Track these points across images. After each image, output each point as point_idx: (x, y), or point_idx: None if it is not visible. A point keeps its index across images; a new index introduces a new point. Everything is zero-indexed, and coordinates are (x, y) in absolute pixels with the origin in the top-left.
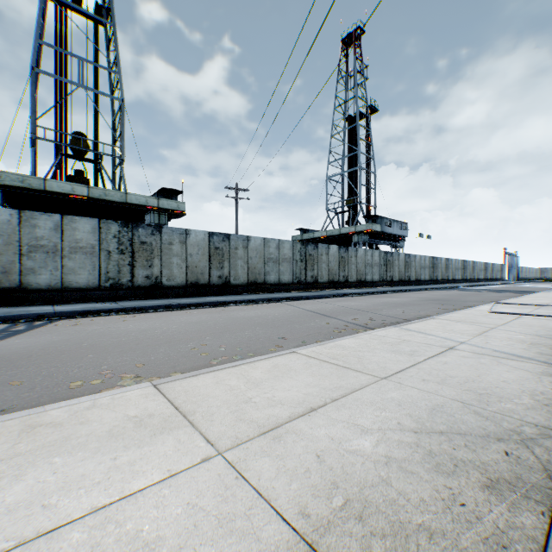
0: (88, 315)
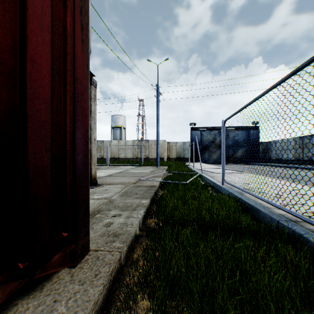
0: (265, 165)
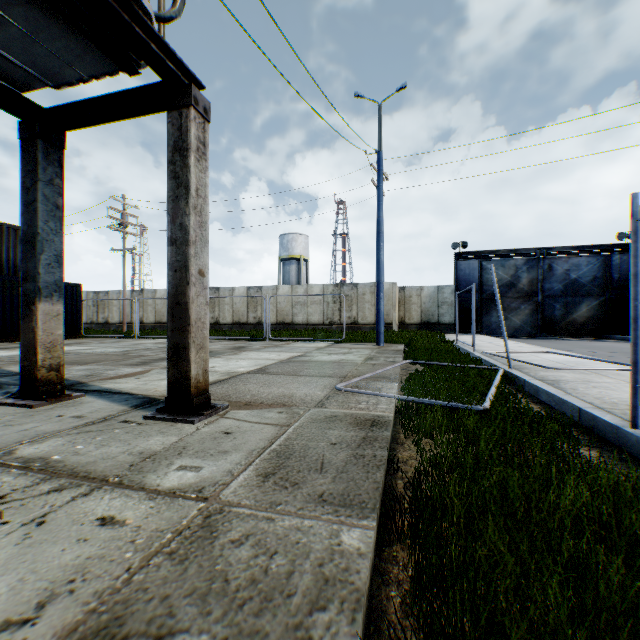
0: None
